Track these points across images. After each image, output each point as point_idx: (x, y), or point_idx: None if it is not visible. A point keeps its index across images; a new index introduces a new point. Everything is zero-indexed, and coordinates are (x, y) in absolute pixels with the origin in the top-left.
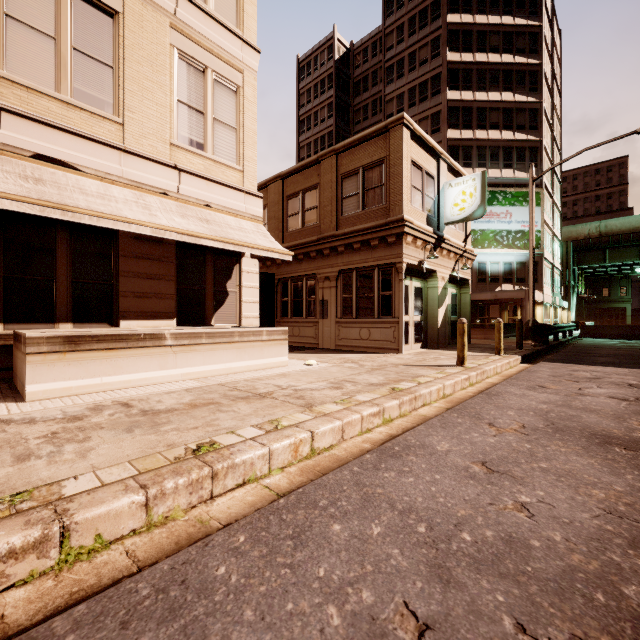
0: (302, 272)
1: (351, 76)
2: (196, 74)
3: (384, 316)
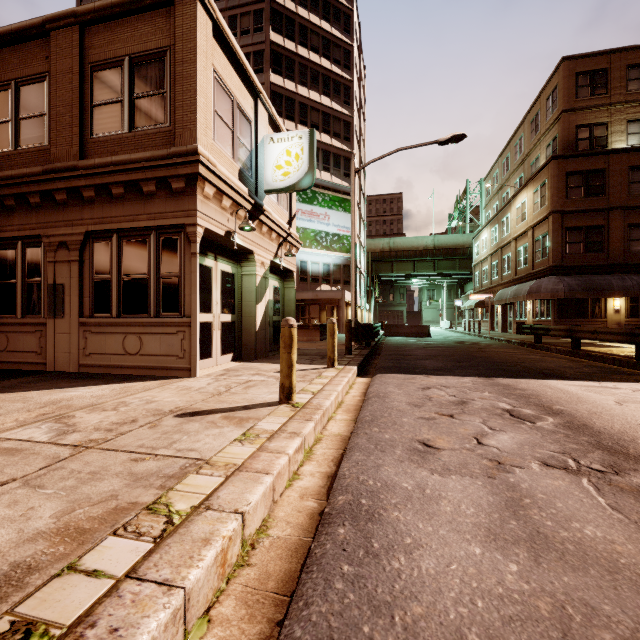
0: (13, 231)
1: None
2: None
3: (167, 314)
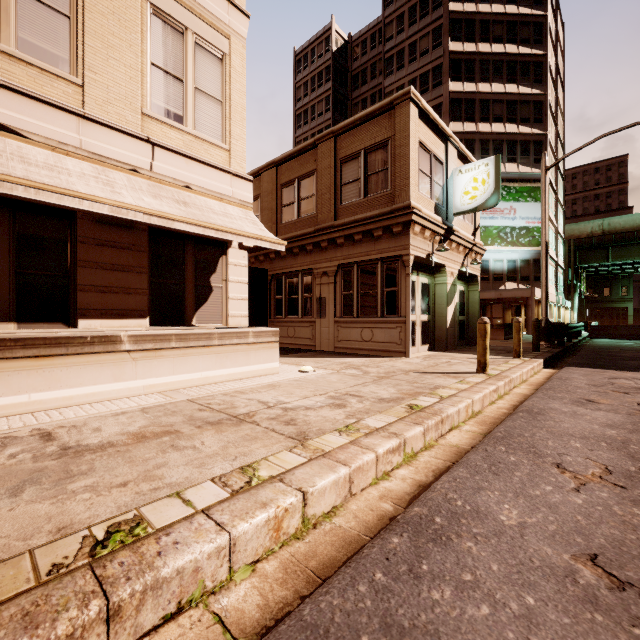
0: (297, 267)
1: (349, 69)
2: (174, 35)
3: (389, 315)
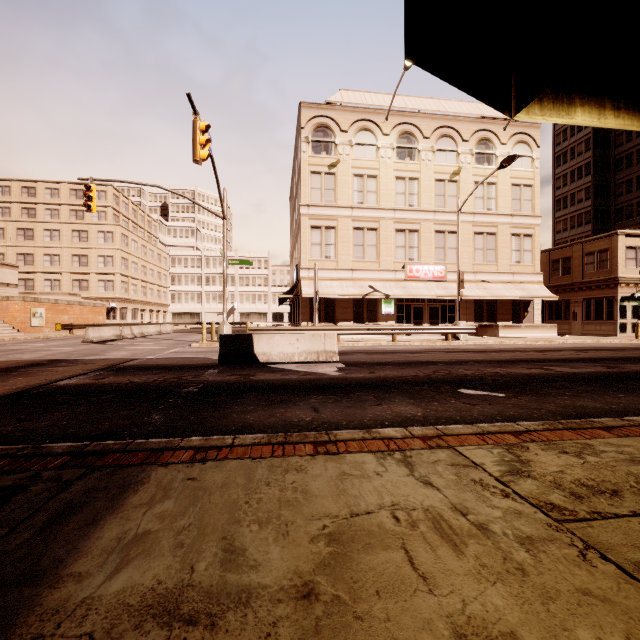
0: (561, 298)
1: None
2: (517, 238)
3: (608, 320)
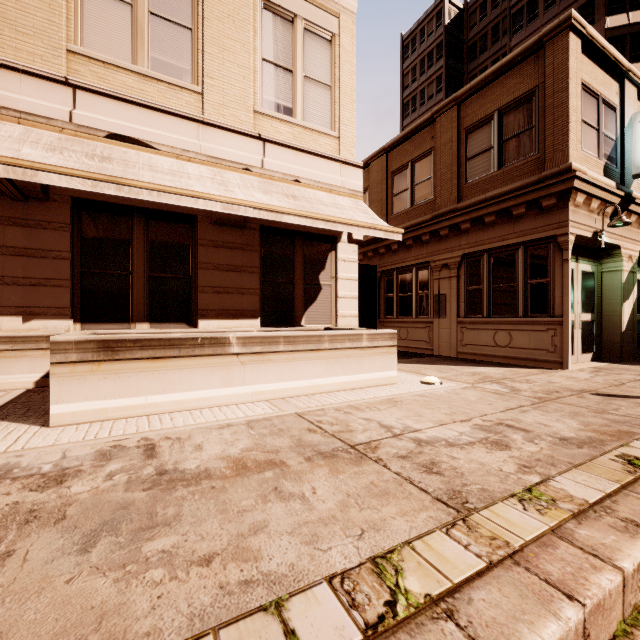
0: (411, 261)
1: (464, 40)
2: (283, 25)
3: (535, 314)
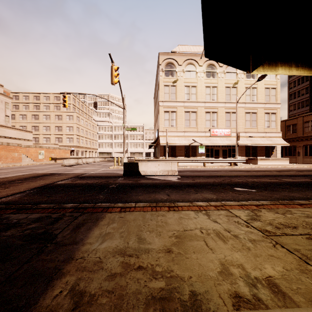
0: (291, 145)
1: None
2: (268, 115)
3: None
